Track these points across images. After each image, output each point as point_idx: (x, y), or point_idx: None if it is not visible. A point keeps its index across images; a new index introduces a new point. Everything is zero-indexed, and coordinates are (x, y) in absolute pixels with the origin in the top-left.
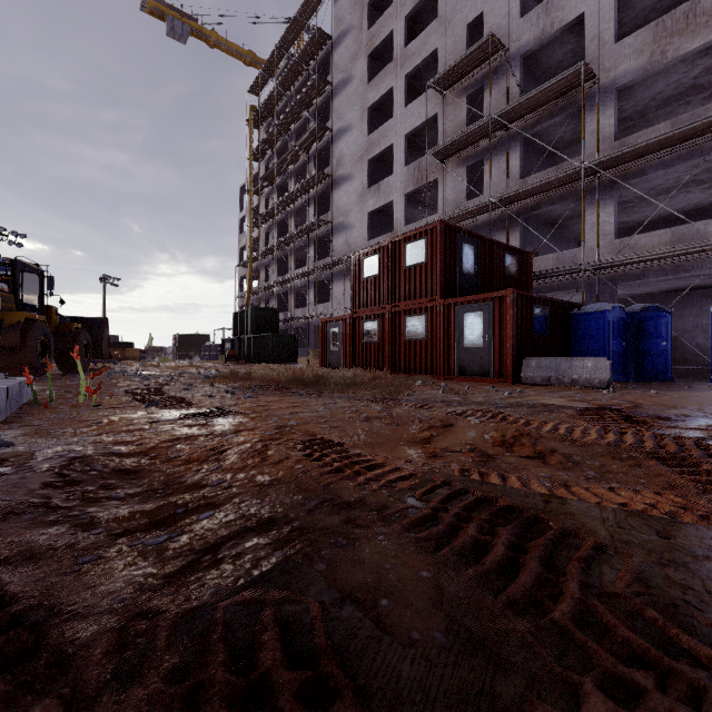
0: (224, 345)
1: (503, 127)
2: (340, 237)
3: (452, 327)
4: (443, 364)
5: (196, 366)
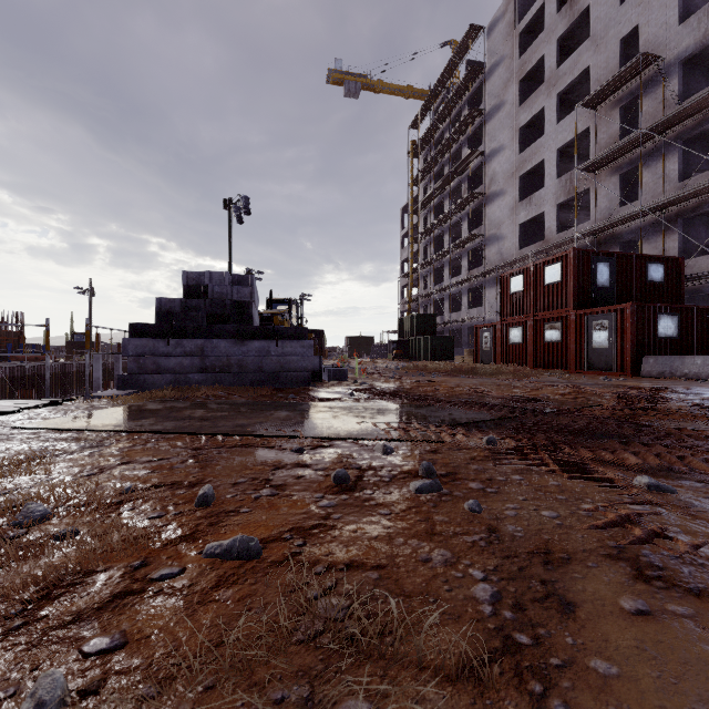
0: (390, 345)
1: (658, 135)
2: (493, 247)
3: (582, 332)
4: (575, 361)
5: (376, 362)
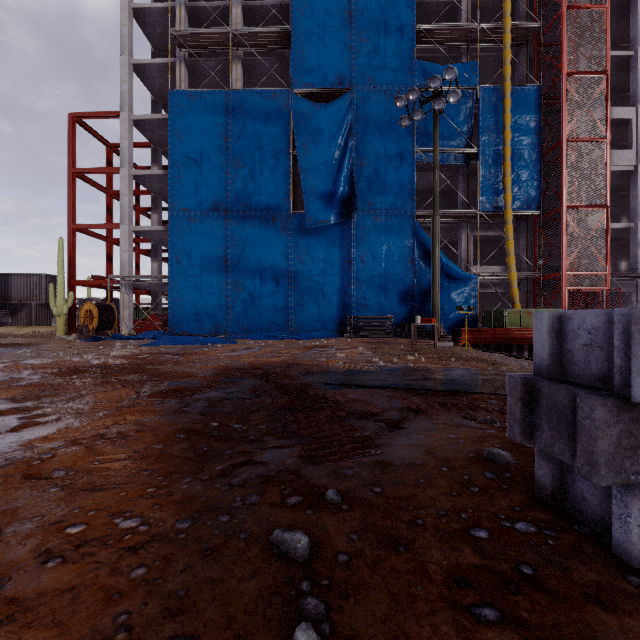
0: None
1: None
2: None
3: None
4: None
5: None
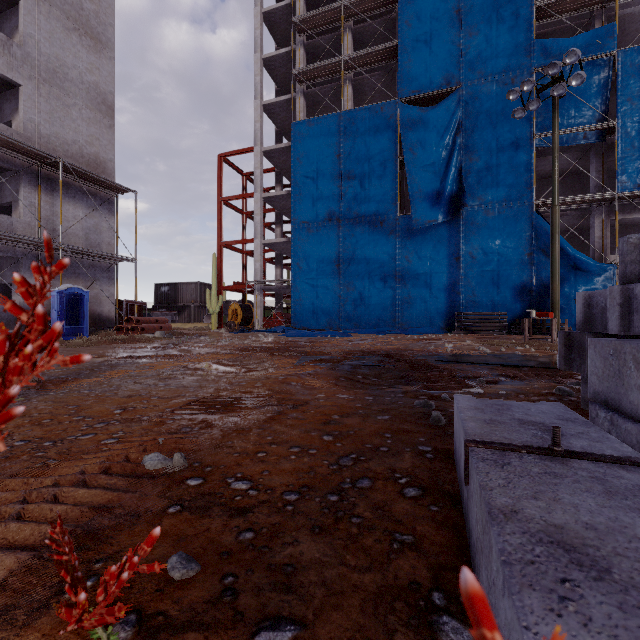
0: None
1: None
2: None
3: None
4: None
5: None
